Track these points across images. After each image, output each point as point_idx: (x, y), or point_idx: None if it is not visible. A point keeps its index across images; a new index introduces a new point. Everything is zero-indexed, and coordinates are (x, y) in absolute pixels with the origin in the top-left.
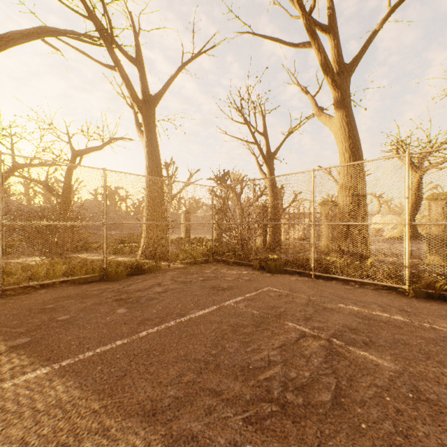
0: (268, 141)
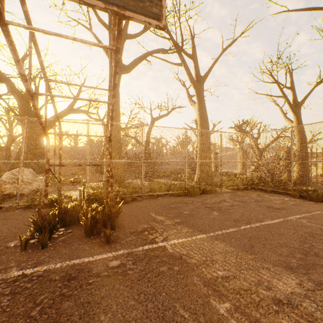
0: (295, 93)
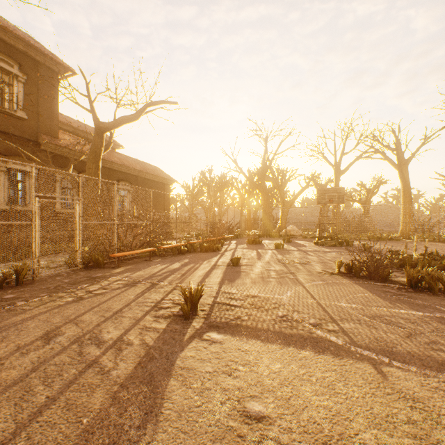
0: None
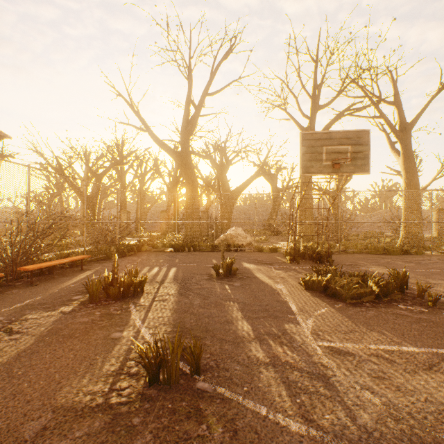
0: None
